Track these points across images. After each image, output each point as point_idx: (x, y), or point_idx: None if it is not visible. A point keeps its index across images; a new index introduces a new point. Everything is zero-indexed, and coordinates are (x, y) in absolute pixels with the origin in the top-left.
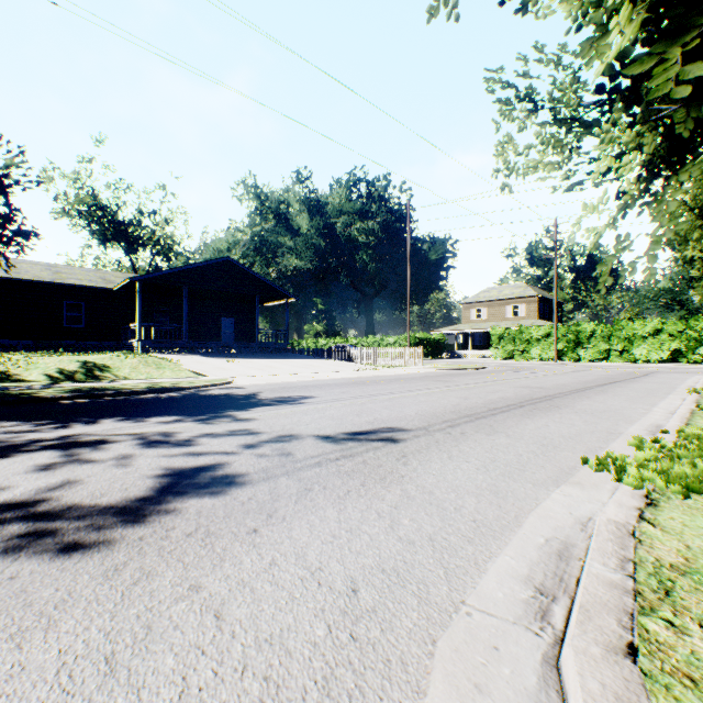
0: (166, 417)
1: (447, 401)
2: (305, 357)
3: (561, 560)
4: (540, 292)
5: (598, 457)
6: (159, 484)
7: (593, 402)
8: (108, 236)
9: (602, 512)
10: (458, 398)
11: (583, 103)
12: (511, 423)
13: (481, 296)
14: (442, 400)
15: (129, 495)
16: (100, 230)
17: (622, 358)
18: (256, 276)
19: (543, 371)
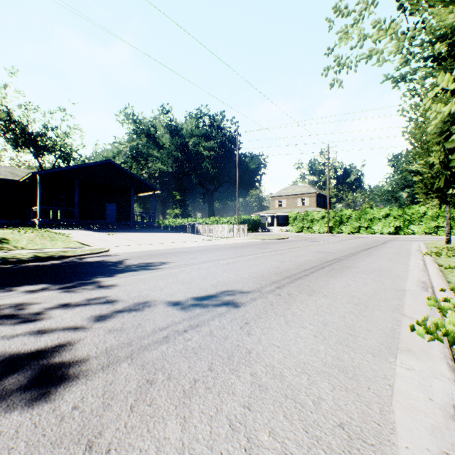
0: (35, 286)
1: (270, 264)
2: (167, 231)
3: None
4: (318, 190)
5: (420, 322)
6: None
7: (368, 263)
8: (19, 143)
9: None
10: (277, 261)
11: None
12: (322, 283)
13: (282, 192)
14: (265, 263)
15: None
16: (13, 138)
17: (367, 232)
18: (131, 174)
19: (324, 240)
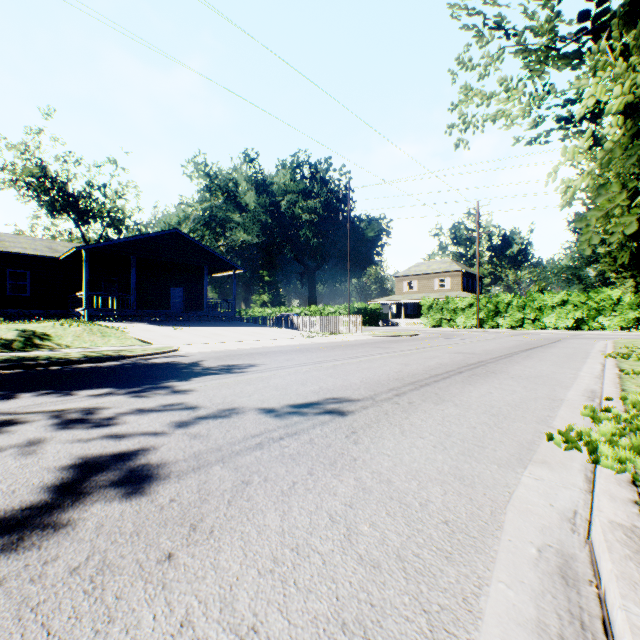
0: (97, 390)
1: (389, 368)
2: (252, 325)
3: (569, 586)
4: (464, 267)
5: (561, 432)
6: (60, 482)
7: (524, 367)
8: (57, 207)
9: (598, 510)
10: (399, 364)
11: (560, 38)
12: (455, 390)
13: (412, 270)
14: (384, 367)
15: (12, 502)
16: (49, 201)
17: (534, 326)
18: (204, 248)
19: (469, 338)
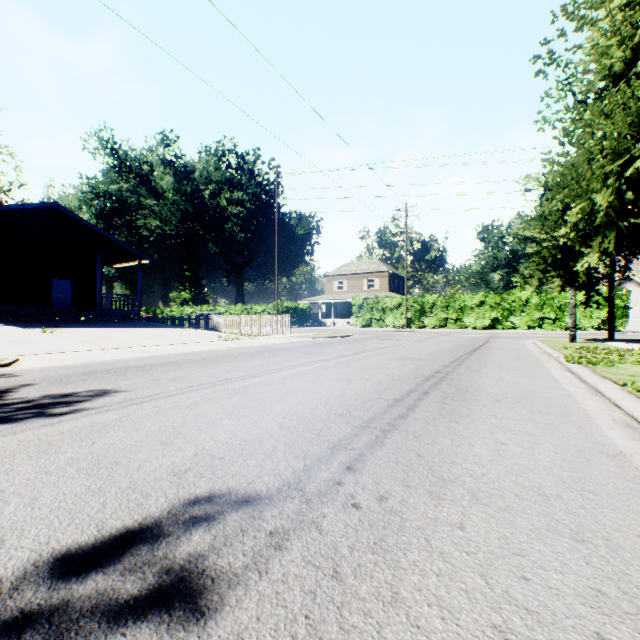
0: None
1: (327, 389)
2: (160, 326)
3: None
4: (391, 269)
5: None
6: None
7: (494, 379)
8: None
9: None
10: (339, 381)
11: None
12: (445, 441)
13: (343, 269)
14: (319, 387)
15: None
16: None
17: (456, 325)
18: (97, 230)
19: (404, 338)
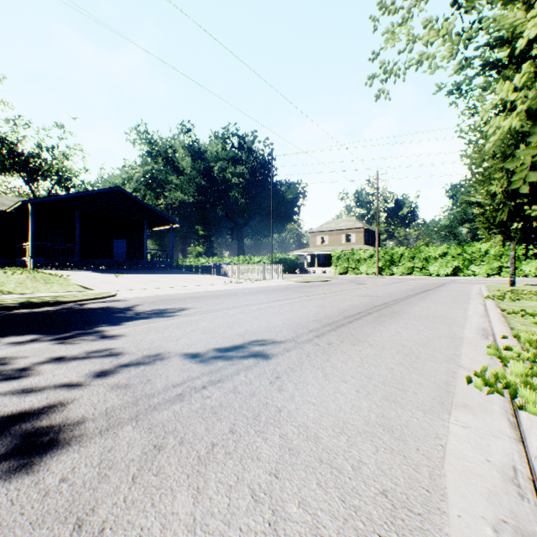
0: (22, 337)
1: (308, 310)
2: (187, 273)
3: None
4: (365, 225)
5: (477, 374)
6: None
7: (422, 308)
8: (7, 166)
9: None
10: (316, 306)
11: None
12: (368, 331)
13: (324, 226)
14: (303, 309)
15: None
16: None
17: (421, 273)
18: (144, 204)
19: (372, 283)
